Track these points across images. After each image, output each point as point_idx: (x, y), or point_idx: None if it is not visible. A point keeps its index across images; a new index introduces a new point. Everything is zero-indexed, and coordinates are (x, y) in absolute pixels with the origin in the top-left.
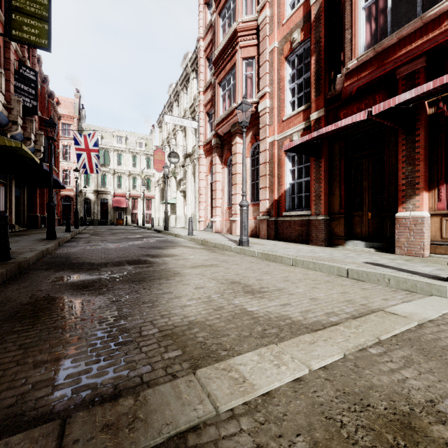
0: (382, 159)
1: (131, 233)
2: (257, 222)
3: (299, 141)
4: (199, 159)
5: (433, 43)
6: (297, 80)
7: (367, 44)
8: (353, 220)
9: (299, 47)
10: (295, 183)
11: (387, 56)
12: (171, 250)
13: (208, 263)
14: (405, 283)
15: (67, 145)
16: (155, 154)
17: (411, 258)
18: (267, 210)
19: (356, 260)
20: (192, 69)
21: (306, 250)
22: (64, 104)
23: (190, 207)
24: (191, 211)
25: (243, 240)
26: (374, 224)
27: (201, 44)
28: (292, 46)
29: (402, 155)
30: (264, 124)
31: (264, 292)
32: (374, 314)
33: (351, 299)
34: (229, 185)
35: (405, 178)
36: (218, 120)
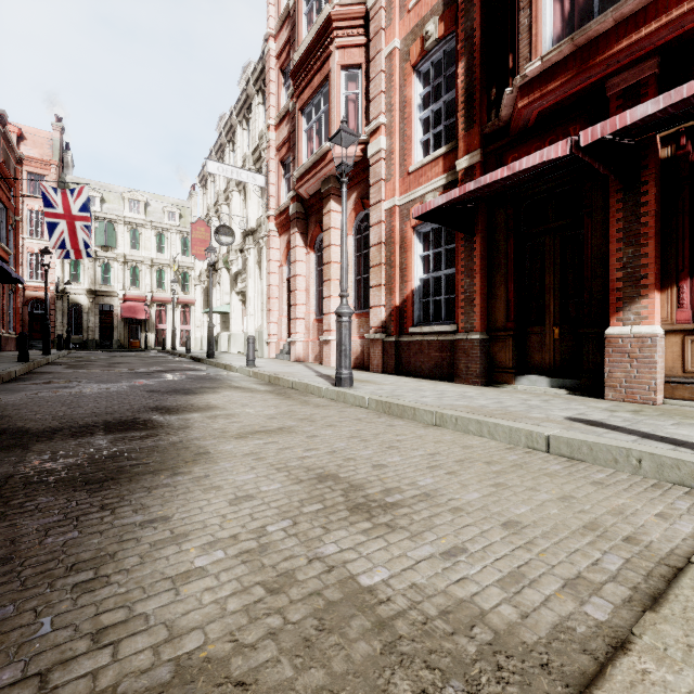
0: (577, 237)
1: (145, 363)
2: (365, 345)
3: (442, 200)
4: (267, 239)
5: (676, 30)
6: (433, 104)
7: (556, 36)
8: (528, 340)
9: (436, 48)
10: (428, 279)
11: (594, 53)
12: (209, 396)
13: (275, 425)
14: (677, 468)
15: (38, 212)
16: (193, 229)
17: (639, 408)
18: (382, 323)
19: (550, 413)
20: (257, 89)
21: (454, 393)
22: (32, 140)
23: (254, 319)
24: (255, 326)
25: (342, 376)
26: (564, 347)
27: (272, 46)
28: (426, 46)
29: (616, 229)
30: (377, 179)
31: (394, 506)
32: (688, 583)
33: (593, 522)
34: (318, 282)
35: (622, 267)
36: (299, 170)
